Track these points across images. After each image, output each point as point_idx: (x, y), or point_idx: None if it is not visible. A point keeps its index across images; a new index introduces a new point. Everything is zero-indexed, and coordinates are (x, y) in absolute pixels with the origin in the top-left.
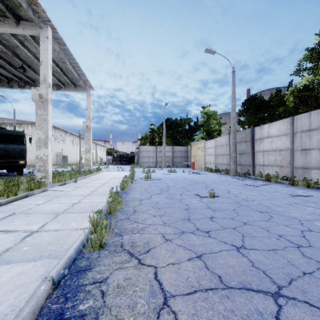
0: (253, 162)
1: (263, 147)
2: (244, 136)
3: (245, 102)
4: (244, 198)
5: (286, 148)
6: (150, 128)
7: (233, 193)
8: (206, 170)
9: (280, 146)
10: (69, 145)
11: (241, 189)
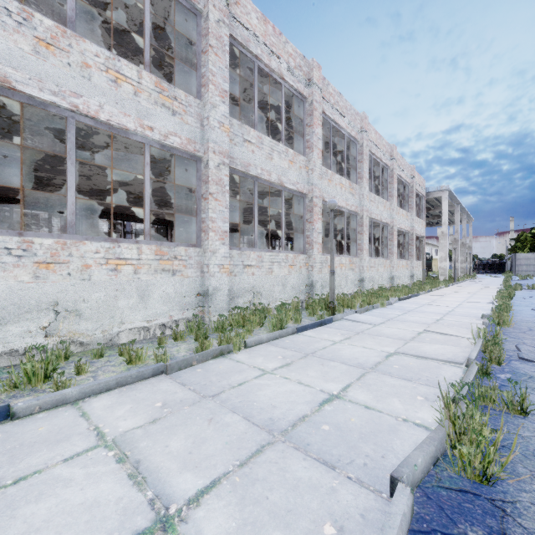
0: None
1: None
2: None
3: None
4: None
5: None
6: (530, 232)
7: None
8: None
9: None
10: None
11: None
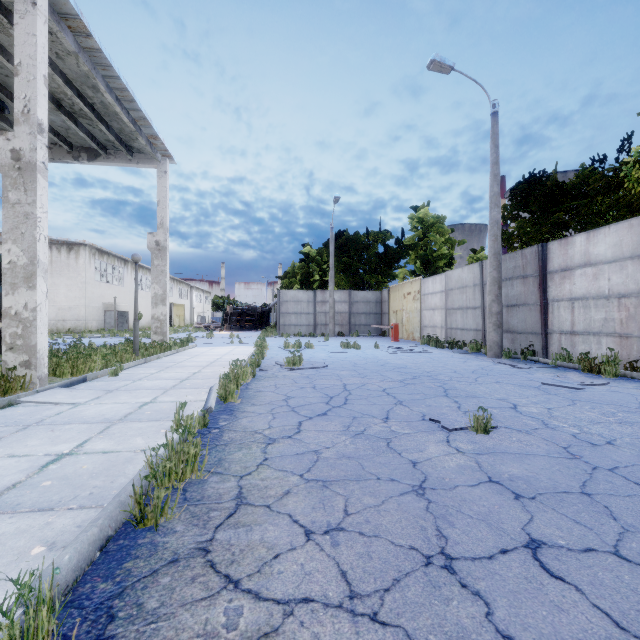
0: (545, 326)
1: (572, 290)
2: (519, 265)
3: (521, 186)
4: (576, 433)
5: (638, 290)
6: (301, 252)
7: (531, 414)
8: (426, 343)
9: (622, 286)
10: (132, 289)
11: (542, 397)
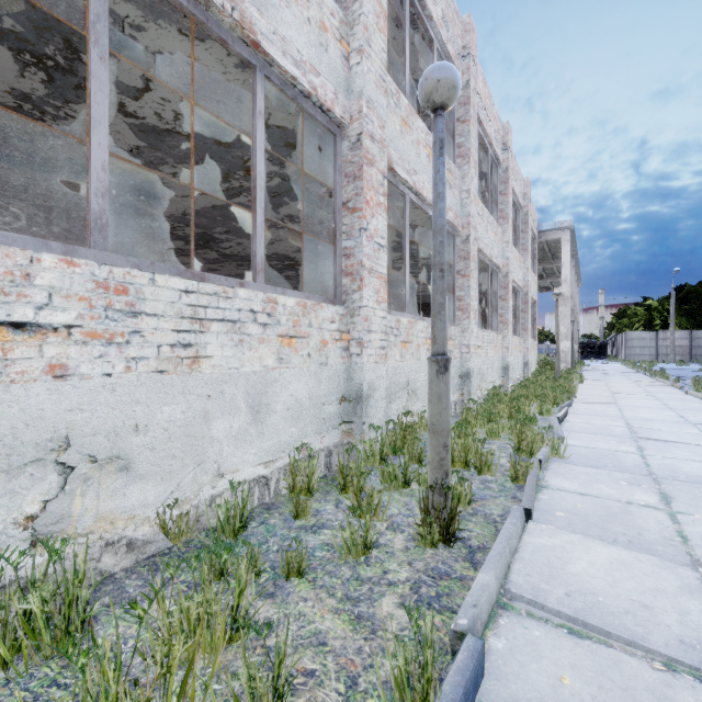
0: None
1: None
2: None
3: None
4: None
5: None
6: (643, 304)
7: None
8: None
9: None
10: None
11: None
